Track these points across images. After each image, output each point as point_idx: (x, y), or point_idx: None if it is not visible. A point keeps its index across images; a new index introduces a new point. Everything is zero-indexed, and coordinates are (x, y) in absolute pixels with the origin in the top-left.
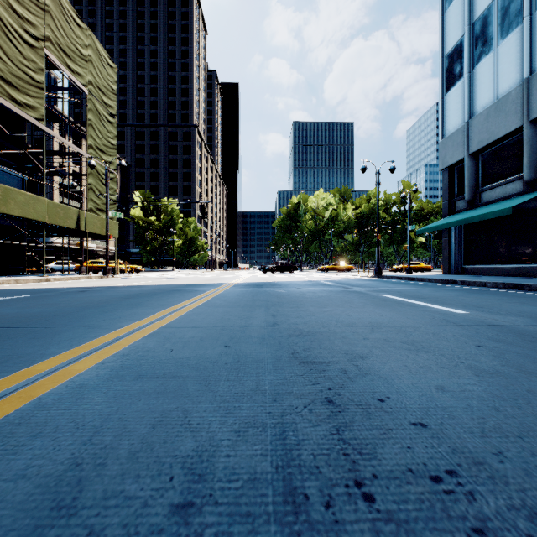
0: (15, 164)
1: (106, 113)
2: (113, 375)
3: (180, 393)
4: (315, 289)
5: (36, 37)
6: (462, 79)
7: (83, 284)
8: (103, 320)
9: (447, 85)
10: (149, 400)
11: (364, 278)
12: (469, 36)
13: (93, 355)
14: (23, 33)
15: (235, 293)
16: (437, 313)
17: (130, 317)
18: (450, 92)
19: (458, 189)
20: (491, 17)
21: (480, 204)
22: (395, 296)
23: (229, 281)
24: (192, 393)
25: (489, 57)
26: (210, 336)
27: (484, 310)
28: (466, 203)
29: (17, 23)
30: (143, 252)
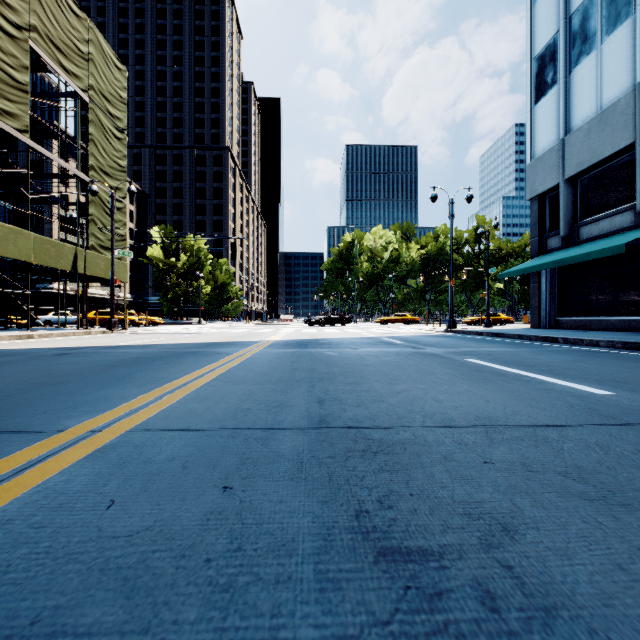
0: None
1: (113, 127)
2: None
3: None
4: (376, 351)
5: (18, 25)
6: (556, 86)
7: (72, 343)
8: (43, 412)
9: (537, 94)
10: None
11: (435, 333)
12: (565, 33)
13: None
14: None
15: (269, 357)
16: (570, 395)
17: (92, 406)
18: (540, 103)
19: (550, 223)
20: (593, 7)
21: (579, 241)
22: (489, 362)
23: (265, 338)
24: None
25: (591, 58)
26: (203, 457)
27: (634, 388)
28: (561, 240)
29: None
30: (163, 301)
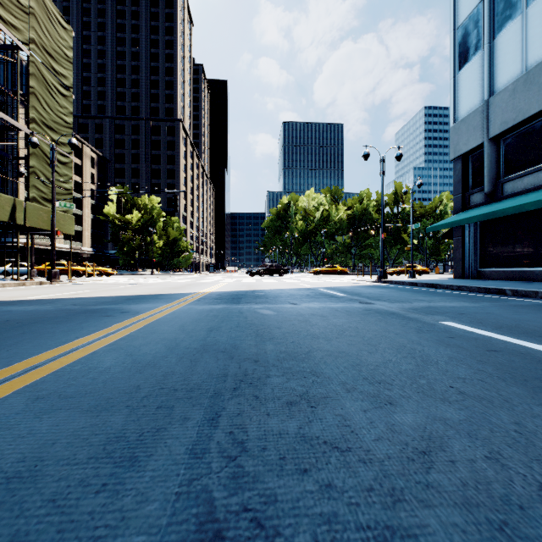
0: None
1: (58, 83)
2: None
3: None
4: (320, 308)
5: None
6: (480, 52)
7: None
8: None
9: (460, 61)
10: None
11: (368, 283)
12: (489, 0)
13: None
14: None
15: (183, 319)
16: None
17: None
18: (463, 69)
19: (473, 180)
20: None
21: (502, 196)
22: (480, 328)
23: (200, 289)
24: None
25: (515, 22)
26: None
27: None
28: (485, 196)
29: None
30: (119, 254)
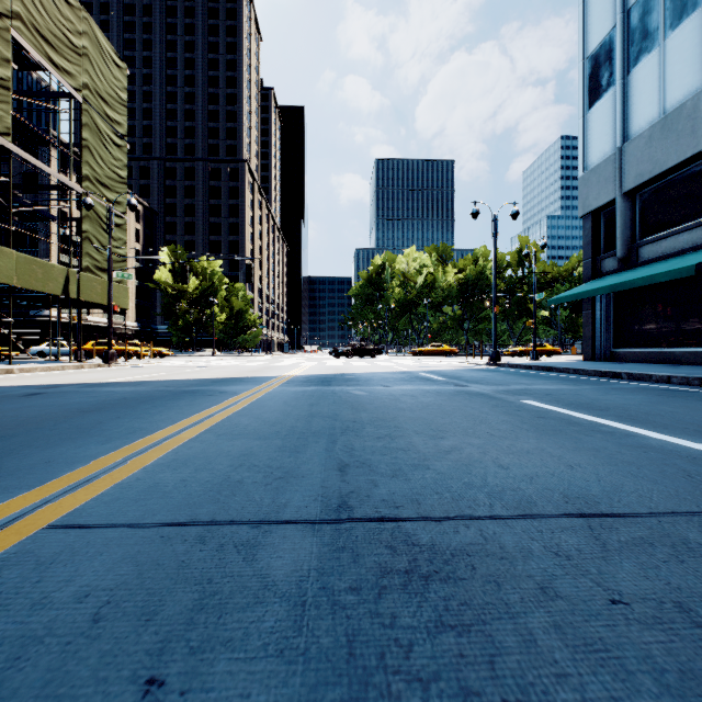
0: None
1: (112, 132)
2: None
3: None
4: (412, 389)
5: None
6: (612, 88)
7: (55, 379)
8: None
9: (590, 98)
10: None
11: (477, 366)
12: (622, 28)
13: None
14: None
15: (283, 397)
16: (676, 456)
17: (18, 477)
18: (594, 108)
19: (605, 242)
20: None
21: (638, 263)
22: (551, 405)
23: (283, 372)
24: None
25: (652, 56)
26: (138, 591)
27: None
28: (618, 262)
29: None
30: (172, 330)
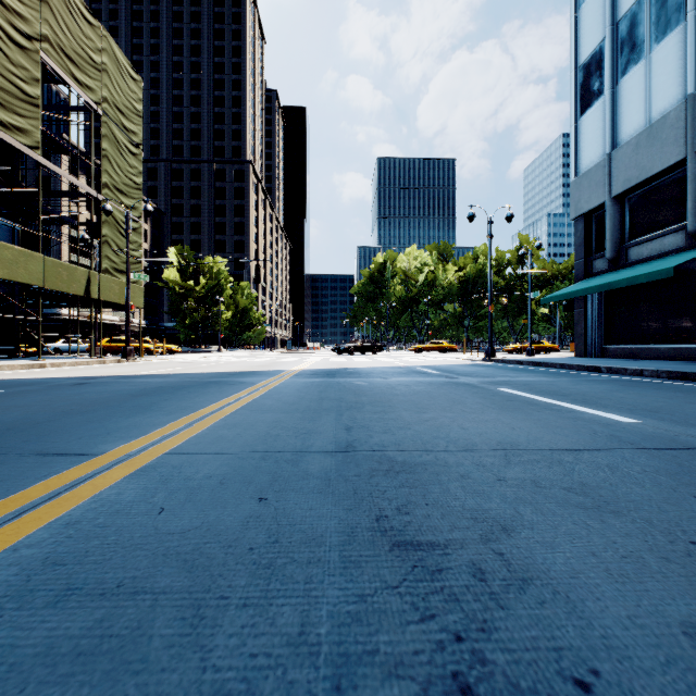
0: (3, 208)
1: (128, 141)
2: (14, 588)
3: (127, 659)
4: (407, 381)
5: (28, 35)
6: (602, 97)
7: (88, 373)
8: (79, 438)
9: (582, 105)
10: (44, 690)
11: (472, 362)
12: (612, 40)
13: (10, 525)
14: (9, 29)
15: (295, 386)
16: (596, 423)
17: (124, 432)
18: (585, 115)
19: (596, 243)
20: (641, 13)
21: (626, 263)
22: (523, 392)
23: (291, 367)
24: (154, 659)
25: (639, 67)
26: (238, 475)
27: (663, 416)
28: (608, 262)
29: (1, 15)
30: (180, 328)
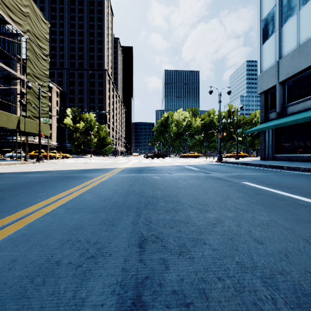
0: None
1: (41, 53)
2: None
3: None
4: (183, 175)
5: None
6: (274, 34)
7: (5, 170)
8: None
9: (263, 39)
10: None
11: (211, 162)
12: (279, 5)
13: None
14: None
15: (116, 180)
16: None
17: None
18: (265, 43)
19: (270, 105)
20: None
21: (286, 114)
22: (259, 185)
23: (120, 166)
24: None
25: (293, 18)
26: None
27: None
28: (277, 114)
29: None
30: (72, 146)
